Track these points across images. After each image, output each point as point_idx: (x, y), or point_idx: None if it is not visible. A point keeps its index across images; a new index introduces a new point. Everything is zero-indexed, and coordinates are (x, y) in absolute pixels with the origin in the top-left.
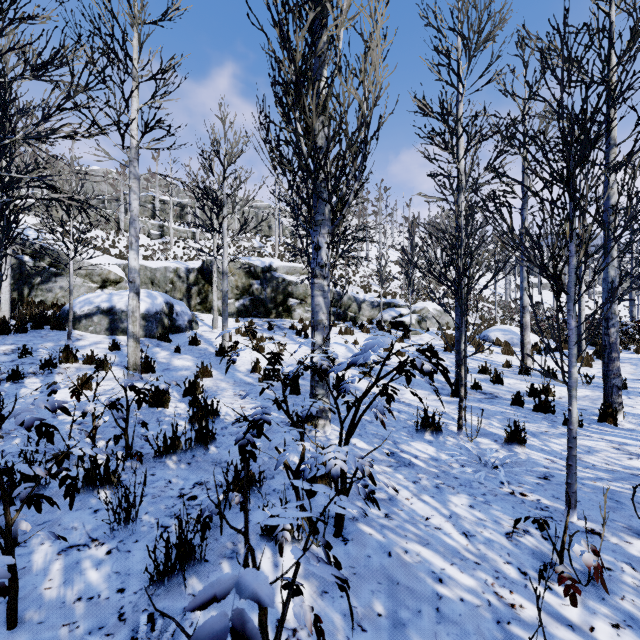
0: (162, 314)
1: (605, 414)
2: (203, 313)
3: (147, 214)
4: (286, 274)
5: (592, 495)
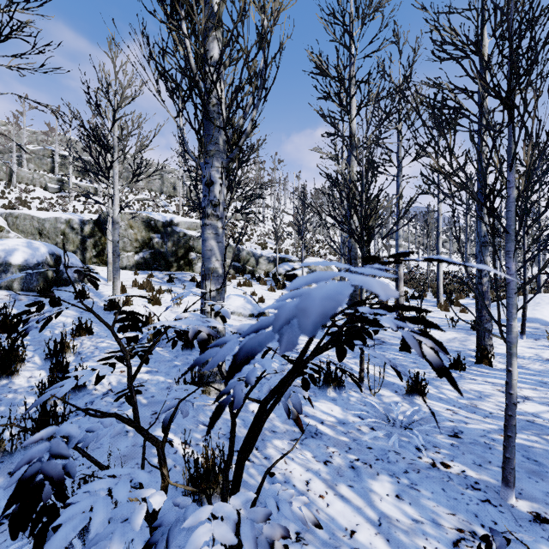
0: (45, 266)
1: (481, 356)
2: (99, 266)
3: (45, 168)
4: (187, 229)
5: None
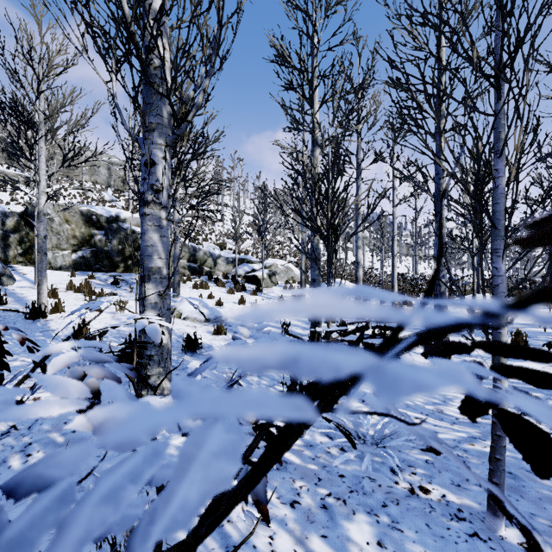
0: None
1: None
2: (26, 266)
3: None
4: (137, 226)
5: (484, 469)
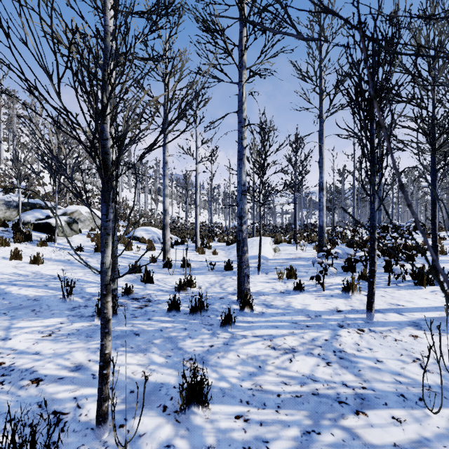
0: None
1: (244, 303)
2: None
3: None
4: None
5: None
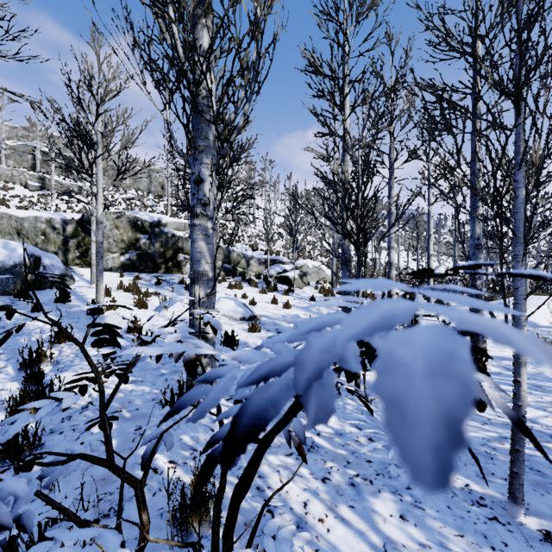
0: (22, 267)
1: (475, 360)
2: (83, 267)
3: (26, 165)
4: (176, 230)
5: None
